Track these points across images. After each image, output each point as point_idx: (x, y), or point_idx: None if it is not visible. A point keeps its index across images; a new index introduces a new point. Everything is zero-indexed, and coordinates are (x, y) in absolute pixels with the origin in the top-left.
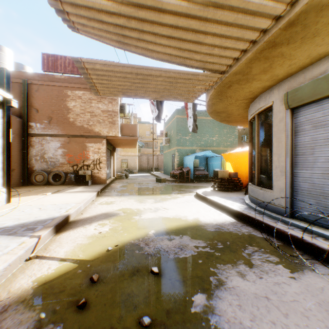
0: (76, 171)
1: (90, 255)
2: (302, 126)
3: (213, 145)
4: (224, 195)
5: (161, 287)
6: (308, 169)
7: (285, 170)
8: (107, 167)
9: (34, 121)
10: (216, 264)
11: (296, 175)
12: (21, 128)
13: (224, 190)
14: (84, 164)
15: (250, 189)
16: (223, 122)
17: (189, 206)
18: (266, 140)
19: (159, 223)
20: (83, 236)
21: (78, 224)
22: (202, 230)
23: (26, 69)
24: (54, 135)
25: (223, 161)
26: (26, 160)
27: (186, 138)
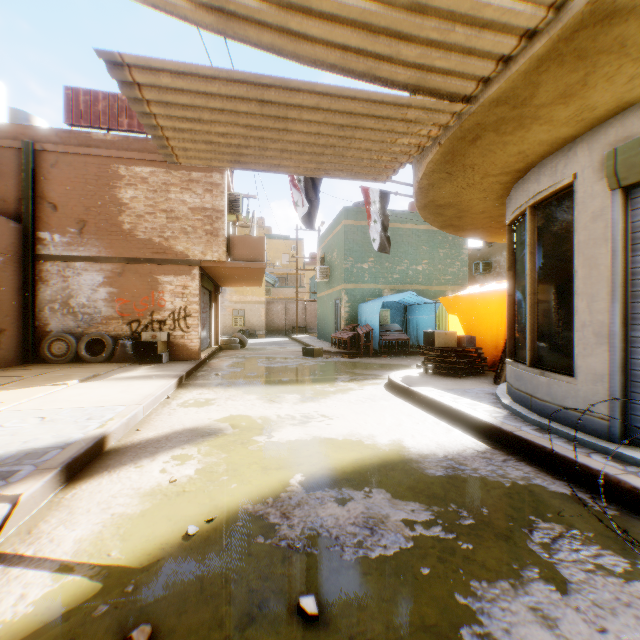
0: (136, 333)
1: (140, 552)
2: None
3: (417, 281)
4: (450, 385)
5: None
6: None
7: (608, 333)
8: (203, 326)
9: (49, 229)
10: (468, 582)
11: (636, 344)
12: (20, 244)
13: (448, 373)
14: (154, 320)
15: (513, 373)
16: (447, 230)
17: (377, 410)
18: (553, 263)
19: (313, 455)
20: (130, 491)
21: (126, 457)
22: (415, 473)
23: (35, 122)
24: (90, 259)
25: (439, 313)
26: (32, 311)
27: (363, 266)
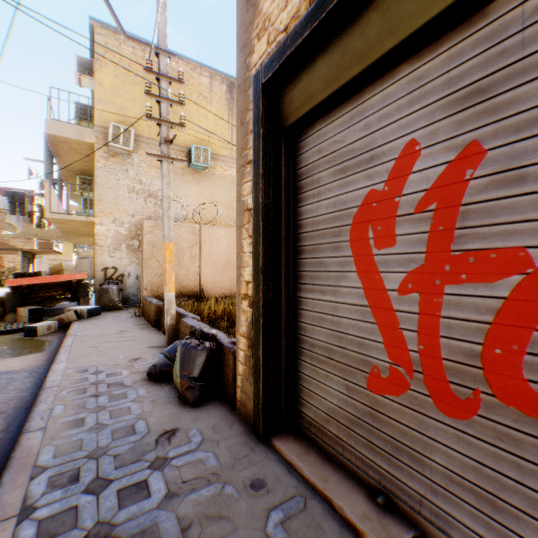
0: None
1: None
2: None
3: None
4: None
5: None
6: None
7: None
8: None
9: None
10: None
11: None
12: None
13: None
14: (1, 271)
15: None
16: None
17: None
18: None
19: None
20: None
21: None
22: None
23: None
24: None
25: None
26: None
27: None
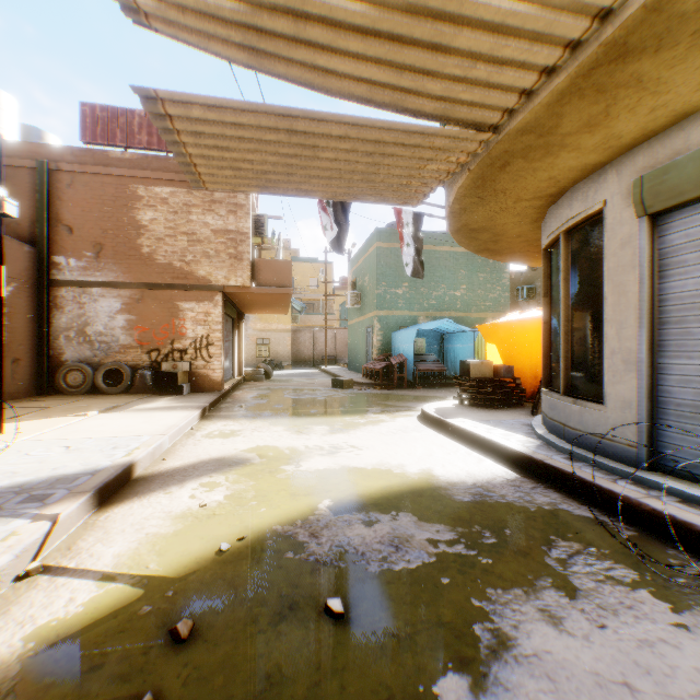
0: (156, 363)
1: (176, 565)
2: (678, 254)
3: (455, 308)
4: (485, 417)
5: (351, 655)
6: (693, 357)
7: (636, 360)
8: (226, 356)
9: (64, 253)
10: (485, 590)
11: (662, 370)
12: (34, 269)
13: (485, 405)
14: (174, 348)
15: (547, 403)
16: (483, 254)
17: (408, 441)
18: (585, 290)
19: (342, 483)
20: (162, 514)
21: (154, 484)
22: (442, 499)
23: (47, 139)
24: (107, 285)
25: (478, 342)
26: (47, 339)
27: (397, 291)
